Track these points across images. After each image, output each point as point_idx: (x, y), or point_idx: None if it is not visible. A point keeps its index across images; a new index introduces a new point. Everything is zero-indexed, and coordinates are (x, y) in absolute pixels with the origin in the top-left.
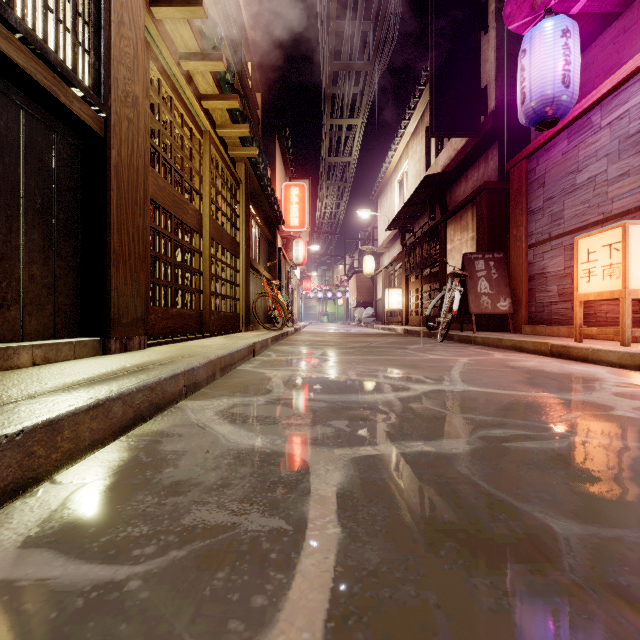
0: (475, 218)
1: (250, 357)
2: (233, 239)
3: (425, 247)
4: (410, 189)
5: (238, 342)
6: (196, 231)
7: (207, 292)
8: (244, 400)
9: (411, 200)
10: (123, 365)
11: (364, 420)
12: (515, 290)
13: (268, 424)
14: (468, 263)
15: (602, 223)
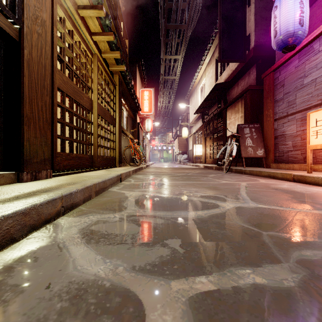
0: (243, 106)
1: (118, 182)
2: (111, 116)
3: (215, 122)
4: (207, 92)
5: (111, 173)
6: (89, 110)
7: (95, 145)
8: (104, 217)
9: (208, 97)
10: (19, 192)
11: (193, 238)
12: (266, 144)
13: (116, 244)
14: (240, 129)
15: (320, 105)
